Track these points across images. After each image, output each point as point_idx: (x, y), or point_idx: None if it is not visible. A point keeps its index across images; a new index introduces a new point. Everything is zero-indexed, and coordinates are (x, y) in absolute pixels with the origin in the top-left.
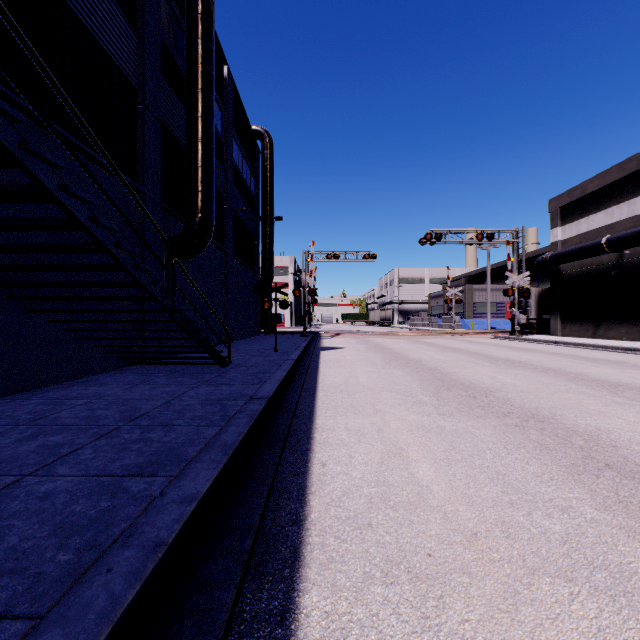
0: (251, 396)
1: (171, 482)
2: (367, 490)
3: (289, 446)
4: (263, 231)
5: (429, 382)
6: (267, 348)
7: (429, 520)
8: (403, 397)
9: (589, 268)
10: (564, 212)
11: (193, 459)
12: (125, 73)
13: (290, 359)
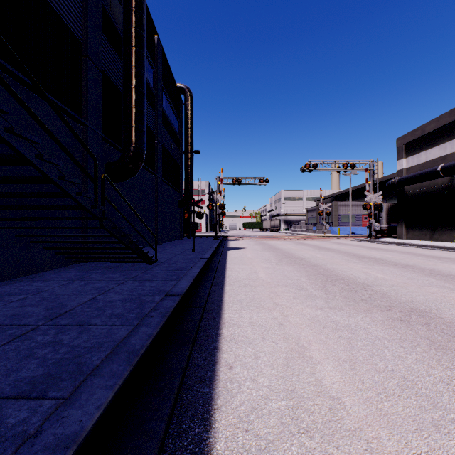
0: (167, 292)
1: (55, 410)
2: (276, 404)
3: (198, 344)
4: (185, 161)
5: (315, 277)
6: (187, 248)
7: (352, 454)
8: (296, 291)
9: (427, 189)
10: (408, 147)
11: (93, 372)
12: (71, 29)
13: (204, 257)
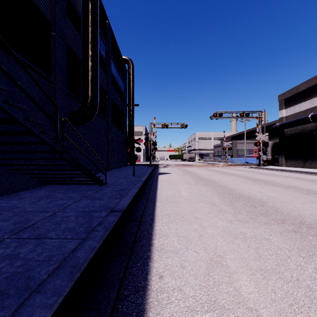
0: (112, 209)
1: None
2: (201, 316)
3: (134, 253)
4: (128, 111)
5: (223, 195)
6: (129, 173)
7: None
8: (210, 206)
9: (300, 131)
10: (286, 101)
11: (37, 288)
12: (43, 12)
13: (141, 180)
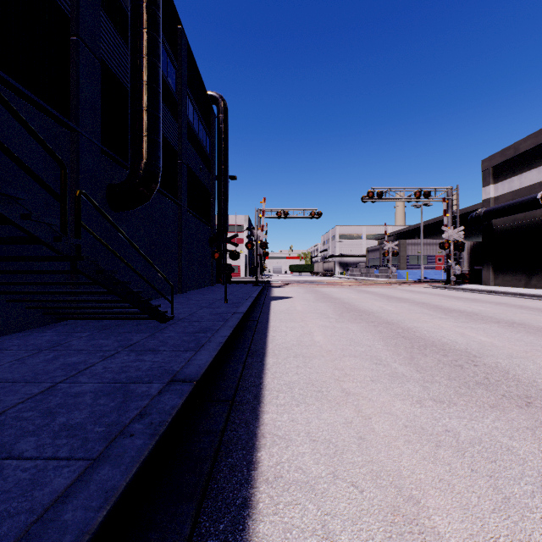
0: (174, 375)
1: None
2: None
3: (213, 492)
4: (218, 189)
5: (394, 341)
6: (218, 298)
7: None
8: (373, 366)
9: (522, 222)
10: (496, 171)
11: None
12: None
13: (239, 312)
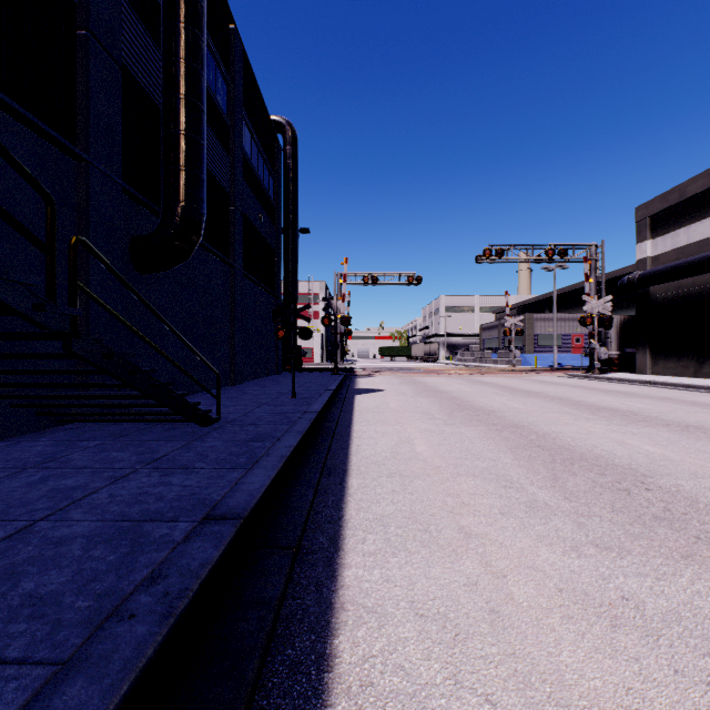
0: (211, 508)
1: None
2: None
3: None
4: (284, 245)
5: (527, 453)
6: (284, 392)
7: None
8: (501, 491)
9: (690, 290)
10: (655, 222)
11: None
12: None
13: (310, 411)
